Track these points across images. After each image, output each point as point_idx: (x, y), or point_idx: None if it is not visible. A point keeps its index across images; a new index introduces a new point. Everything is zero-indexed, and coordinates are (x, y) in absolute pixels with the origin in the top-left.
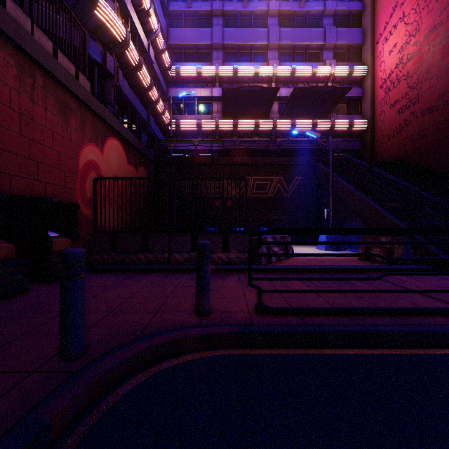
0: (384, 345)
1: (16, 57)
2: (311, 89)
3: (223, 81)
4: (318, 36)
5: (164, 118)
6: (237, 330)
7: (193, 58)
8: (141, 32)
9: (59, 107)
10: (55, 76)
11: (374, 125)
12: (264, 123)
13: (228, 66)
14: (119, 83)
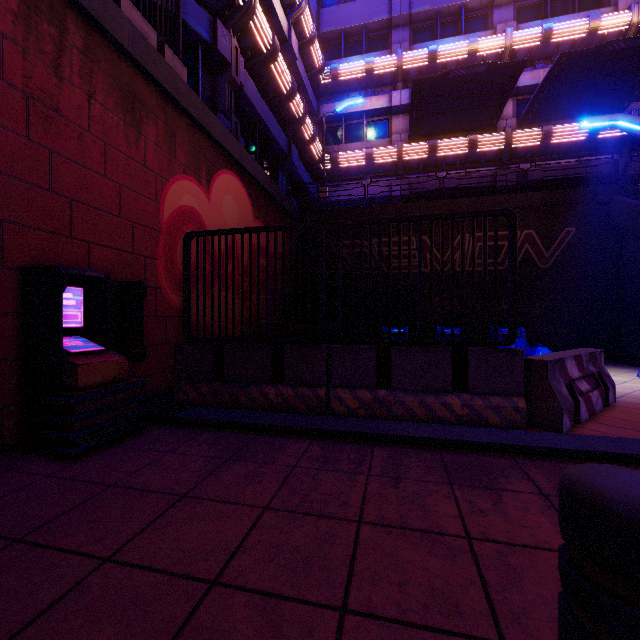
0: None
1: None
2: (597, 51)
3: (410, 77)
4: None
5: (313, 151)
6: None
7: (359, 50)
8: (277, 4)
9: (120, 98)
10: (109, 31)
11: None
12: (488, 140)
13: (419, 49)
14: (240, 80)
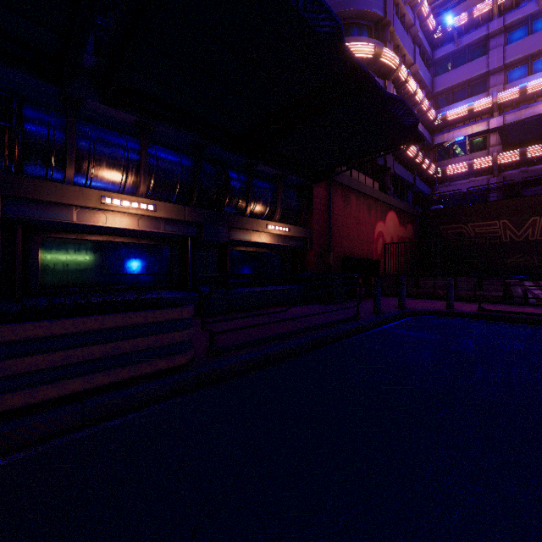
0: None
1: (355, 195)
2: None
3: (504, 106)
4: None
5: (429, 171)
6: (463, 312)
7: (464, 94)
8: None
9: (367, 208)
10: (367, 194)
11: None
12: None
13: (511, 88)
14: (393, 170)
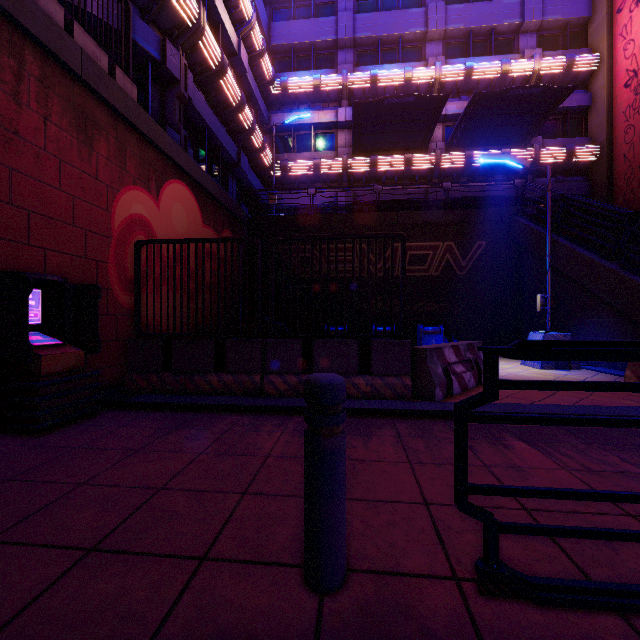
0: None
1: None
2: (503, 94)
3: (354, 96)
4: (510, 12)
5: (263, 158)
6: None
7: (308, 65)
8: (226, 21)
9: (73, 119)
10: (64, 60)
11: (613, 151)
12: (421, 159)
13: (362, 72)
14: (189, 95)
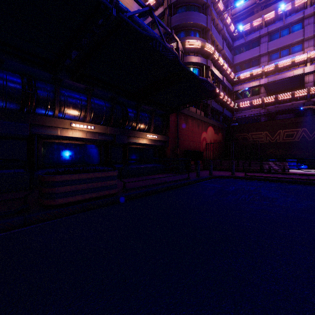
0: (270, 181)
1: (191, 119)
2: None
3: (268, 73)
4: None
5: (231, 105)
6: (238, 176)
7: (248, 65)
8: (219, 75)
9: (197, 125)
10: (197, 118)
11: None
12: (299, 92)
13: (270, 64)
14: (211, 105)
